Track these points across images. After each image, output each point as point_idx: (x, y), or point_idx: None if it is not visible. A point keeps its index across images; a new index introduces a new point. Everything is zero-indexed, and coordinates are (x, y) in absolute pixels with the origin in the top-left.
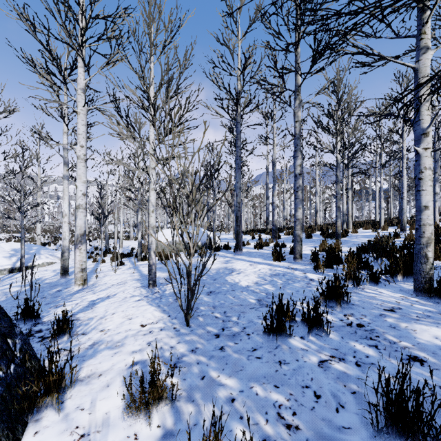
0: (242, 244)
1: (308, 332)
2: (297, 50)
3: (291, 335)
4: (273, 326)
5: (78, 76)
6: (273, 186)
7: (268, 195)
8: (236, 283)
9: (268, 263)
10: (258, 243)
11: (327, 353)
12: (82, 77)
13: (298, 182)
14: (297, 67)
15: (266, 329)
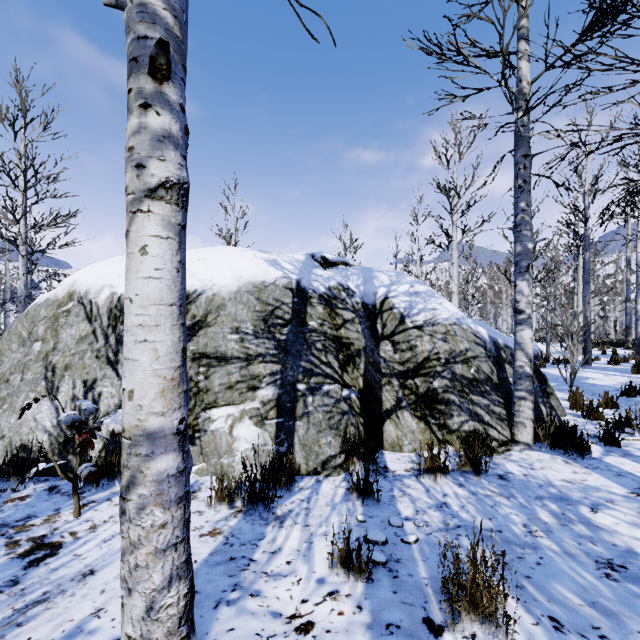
0: (591, 359)
1: None
2: None
3: (636, 396)
4: (625, 392)
5: (452, 238)
6: (637, 291)
7: (629, 296)
8: (594, 383)
9: (625, 375)
10: (613, 359)
11: None
12: (455, 238)
13: None
14: None
15: (621, 393)
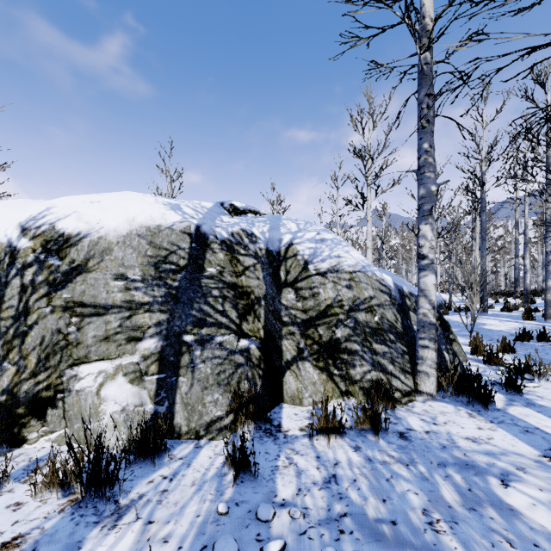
0: (487, 307)
1: (538, 339)
2: (547, 151)
3: (529, 340)
4: (520, 337)
5: (367, 198)
6: (525, 248)
7: (517, 252)
8: (491, 329)
9: (517, 321)
10: (505, 307)
11: (546, 345)
12: (369, 198)
13: (549, 257)
14: (547, 164)
15: (516, 337)
